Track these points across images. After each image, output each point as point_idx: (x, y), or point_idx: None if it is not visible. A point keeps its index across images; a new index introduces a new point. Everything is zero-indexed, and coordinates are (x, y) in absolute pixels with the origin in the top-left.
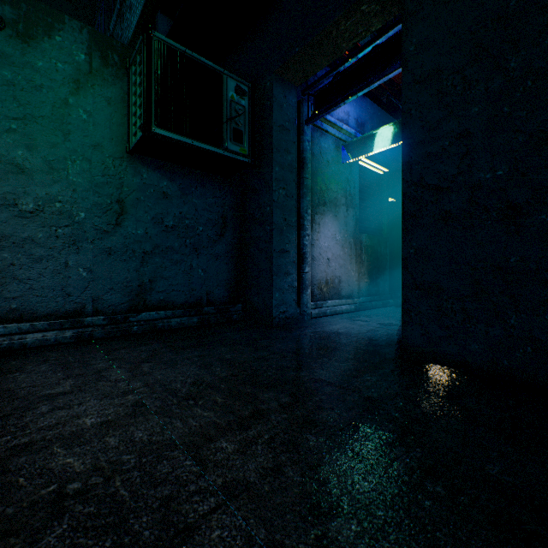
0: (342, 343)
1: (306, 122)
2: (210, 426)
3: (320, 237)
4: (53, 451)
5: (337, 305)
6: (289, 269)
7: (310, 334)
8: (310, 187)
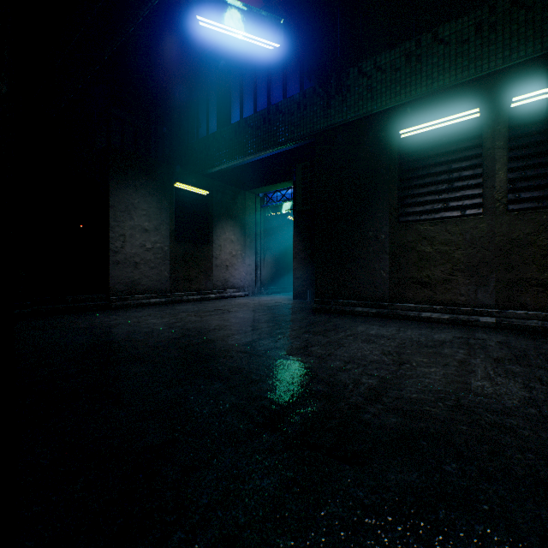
0: None
1: None
2: (395, 387)
3: None
4: (449, 371)
5: None
6: None
7: None
8: None
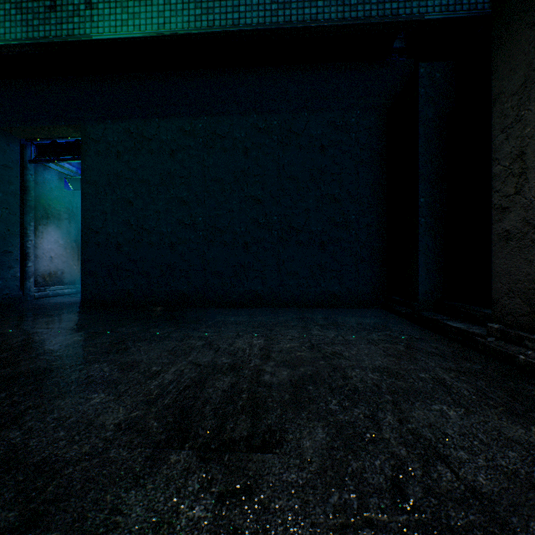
0: (51, 305)
1: (30, 162)
2: None
3: (44, 242)
4: None
5: (61, 289)
6: (13, 264)
7: (29, 304)
8: (33, 207)
